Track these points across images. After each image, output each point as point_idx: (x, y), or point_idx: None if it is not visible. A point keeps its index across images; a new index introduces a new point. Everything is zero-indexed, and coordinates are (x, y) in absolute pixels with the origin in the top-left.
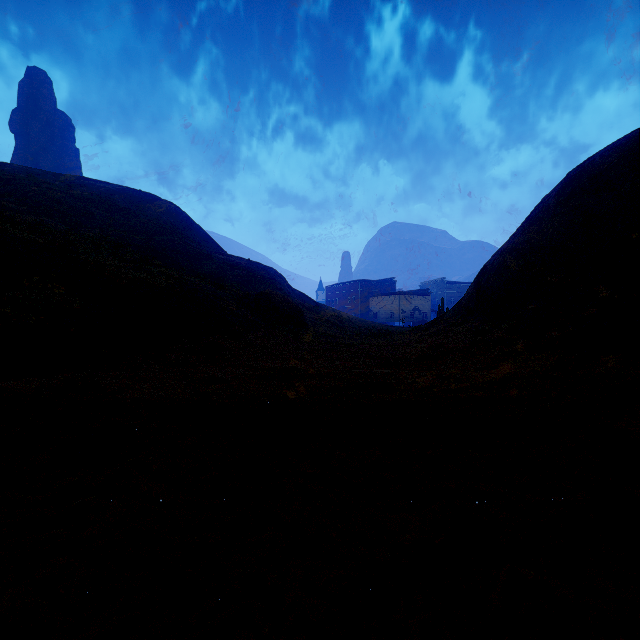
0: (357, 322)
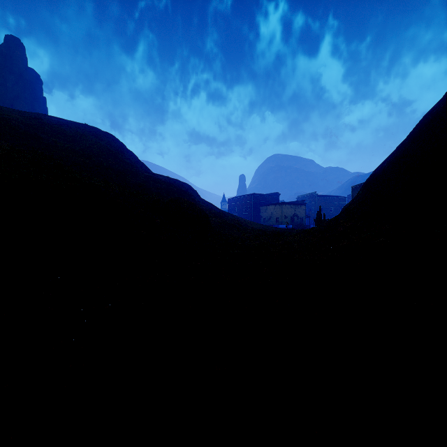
0: (251, 225)
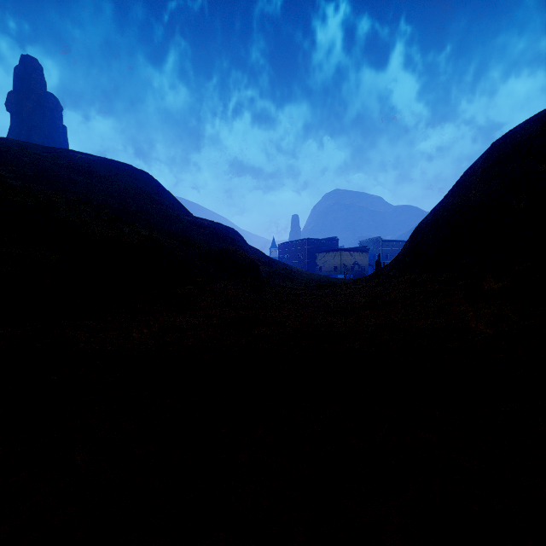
0: (305, 275)
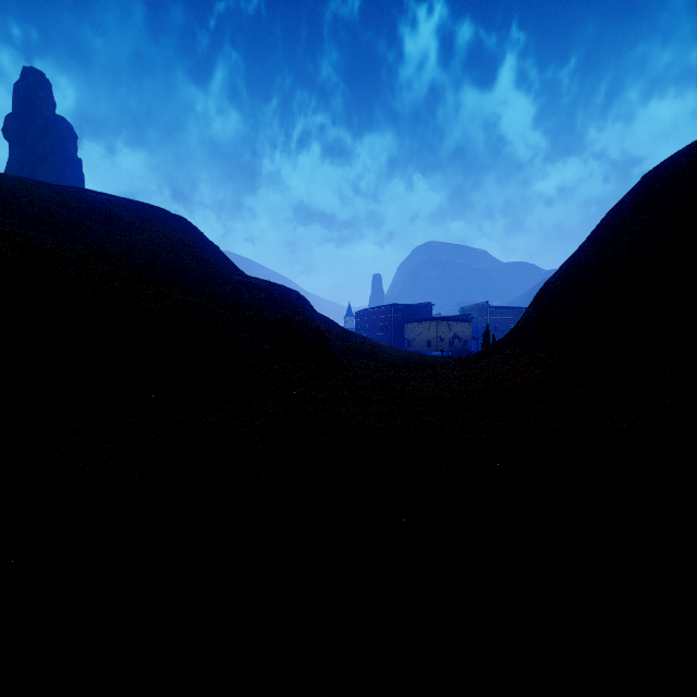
0: (390, 351)
